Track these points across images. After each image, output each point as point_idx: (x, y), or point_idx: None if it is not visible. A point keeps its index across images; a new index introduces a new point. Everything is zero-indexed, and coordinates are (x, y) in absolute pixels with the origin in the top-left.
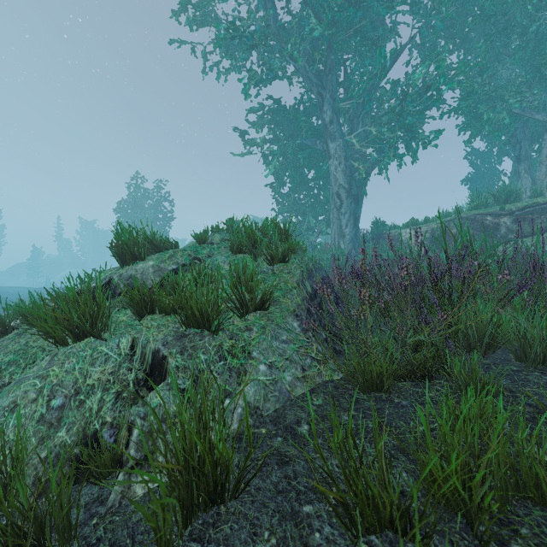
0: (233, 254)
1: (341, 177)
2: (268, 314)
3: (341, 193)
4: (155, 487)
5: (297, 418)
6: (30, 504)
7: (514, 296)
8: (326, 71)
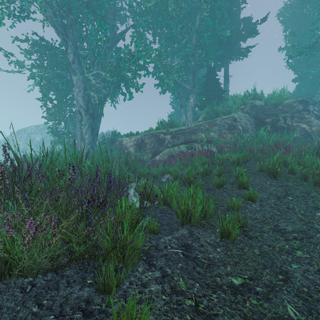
0: None
1: (81, 100)
2: None
3: (81, 111)
4: None
5: None
6: None
7: None
8: (68, 25)
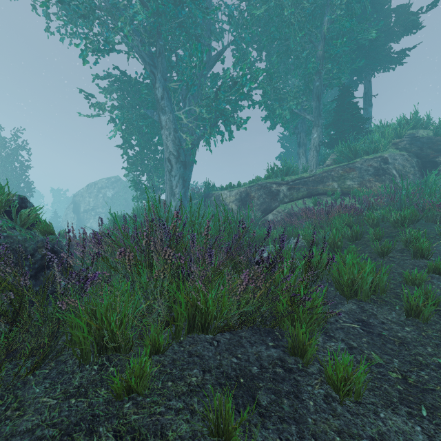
0: None
1: (171, 145)
2: None
3: (171, 159)
4: None
5: None
6: None
7: (85, 287)
8: (157, 54)
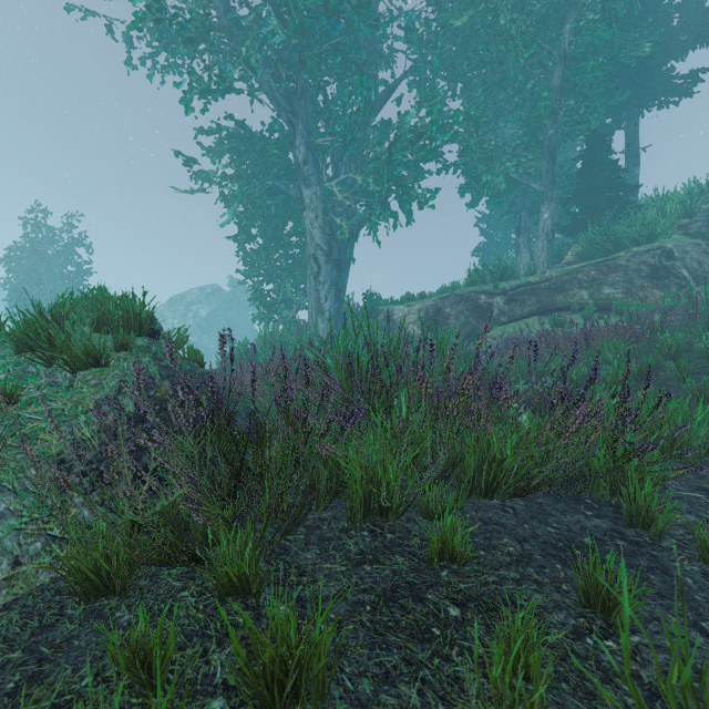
0: (15, 353)
1: (318, 235)
2: None
3: (319, 256)
4: None
5: None
6: None
7: (346, 427)
8: (298, 93)
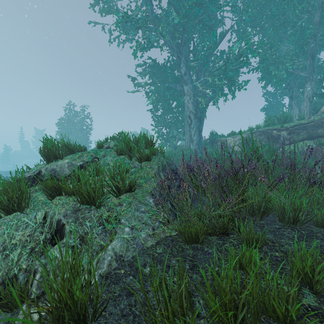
0: (118, 155)
1: (191, 106)
2: (134, 195)
3: (191, 116)
4: None
5: (144, 262)
6: None
7: (277, 184)
8: (182, 43)
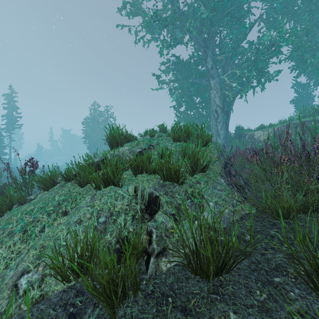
0: (175, 142)
1: (218, 100)
2: (207, 175)
3: (218, 110)
4: (172, 266)
5: (240, 232)
6: (118, 269)
7: None
8: (209, 38)
